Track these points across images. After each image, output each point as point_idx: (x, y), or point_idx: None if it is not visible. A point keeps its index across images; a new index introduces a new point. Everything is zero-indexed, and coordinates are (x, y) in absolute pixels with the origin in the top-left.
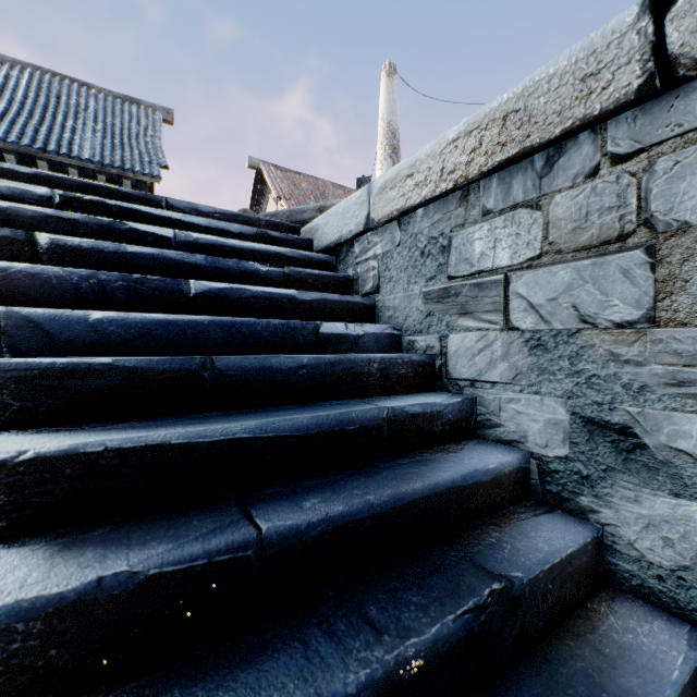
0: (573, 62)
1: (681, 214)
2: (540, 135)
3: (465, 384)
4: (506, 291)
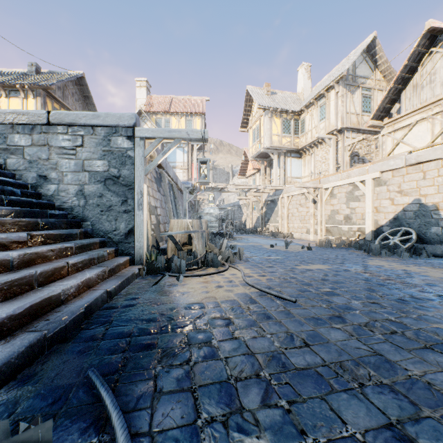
0: (37, 113)
1: (52, 144)
2: (31, 122)
3: (13, 171)
4: (24, 151)
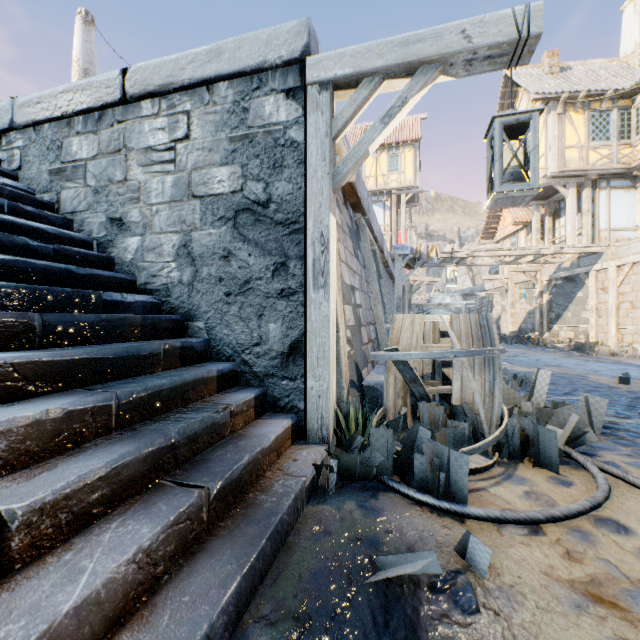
0: (104, 80)
1: (132, 145)
2: (95, 104)
3: (70, 215)
4: (86, 169)
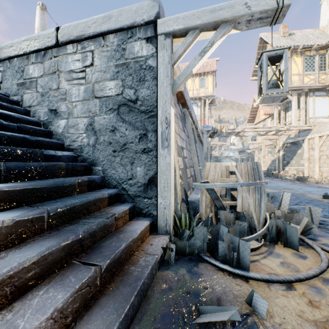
0: (46, 34)
1: (62, 69)
2: (41, 47)
3: (28, 108)
4: (37, 83)
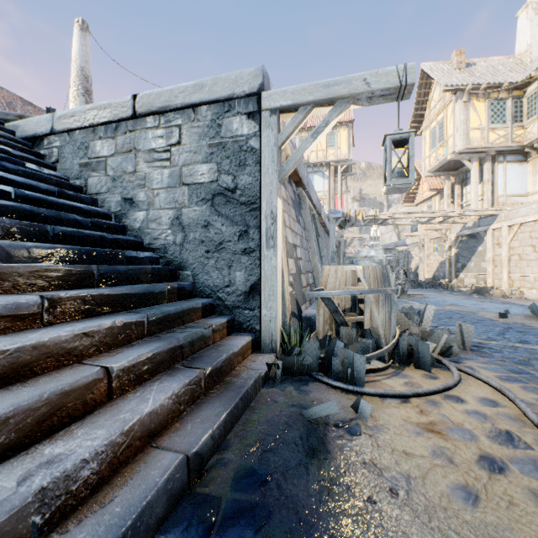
0: (120, 102)
1: (140, 147)
2: (113, 118)
3: (94, 196)
4: (107, 164)
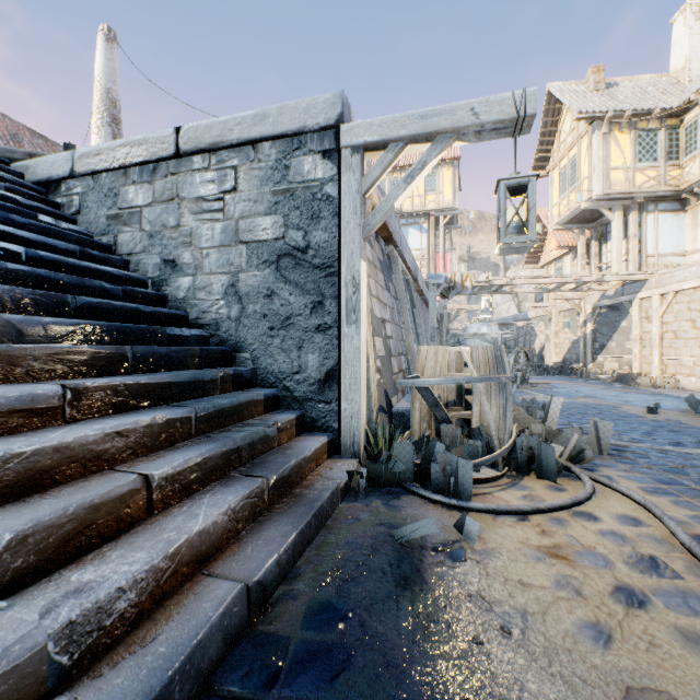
0: (159, 137)
1: (185, 195)
2: (150, 158)
3: (126, 256)
4: (142, 216)
